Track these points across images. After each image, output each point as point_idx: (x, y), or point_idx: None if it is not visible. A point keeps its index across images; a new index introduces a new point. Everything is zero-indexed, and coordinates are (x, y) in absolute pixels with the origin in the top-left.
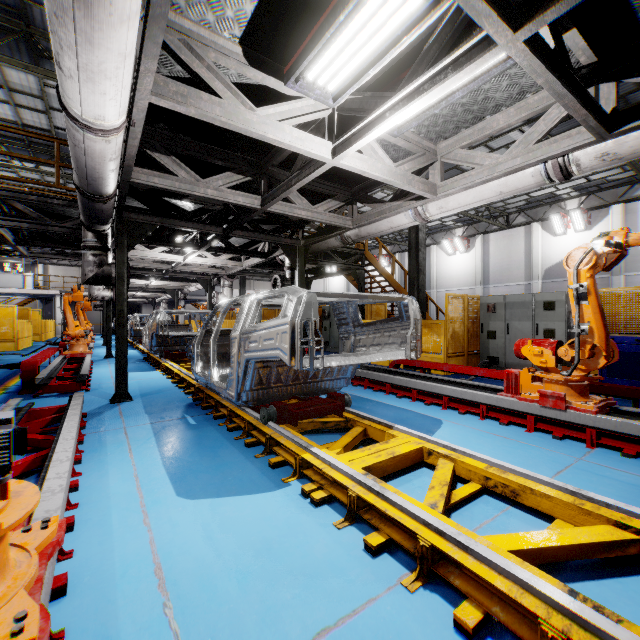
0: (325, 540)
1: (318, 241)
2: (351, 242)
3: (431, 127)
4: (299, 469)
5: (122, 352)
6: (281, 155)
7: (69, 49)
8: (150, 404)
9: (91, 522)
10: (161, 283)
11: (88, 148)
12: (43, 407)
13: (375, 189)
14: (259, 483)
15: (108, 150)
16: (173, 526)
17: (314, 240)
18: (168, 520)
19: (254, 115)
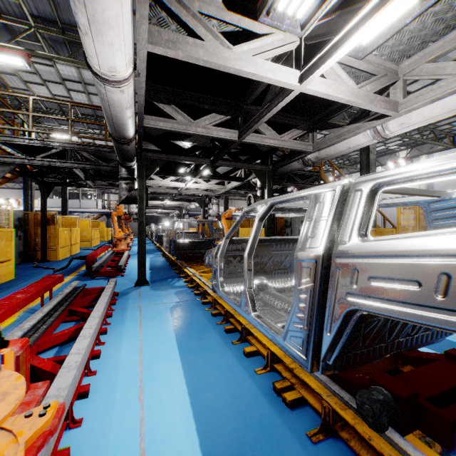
0: (299, 454)
1: (283, 165)
2: (311, 164)
3: (395, 47)
4: (270, 362)
5: (142, 250)
6: (254, 94)
7: (79, 4)
8: (159, 288)
9: (101, 391)
10: (172, 203)
11: (110, 99)
12: (91, 287)
13: (334, 116)
14: (235, 371)
15: (123, 99)
16: (160, 407)
17: (280, 164)
18: (157, 399)
19: (231, 52)
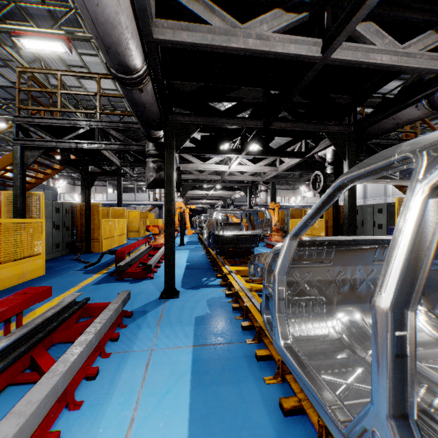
0: None
1: (381, 119)
2: None
3: None
4: None
5: (169, 249)
6: None
7: None
8: (191, 306)
9: None
10: (216, 192)
11: None
12: (96, 303)
13: None
14: None
15: None
16: None
17: (375, 118)
18: None
19: None
